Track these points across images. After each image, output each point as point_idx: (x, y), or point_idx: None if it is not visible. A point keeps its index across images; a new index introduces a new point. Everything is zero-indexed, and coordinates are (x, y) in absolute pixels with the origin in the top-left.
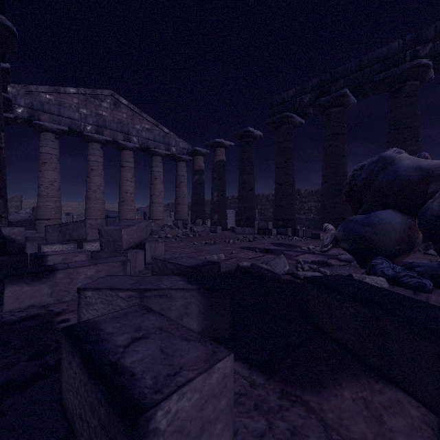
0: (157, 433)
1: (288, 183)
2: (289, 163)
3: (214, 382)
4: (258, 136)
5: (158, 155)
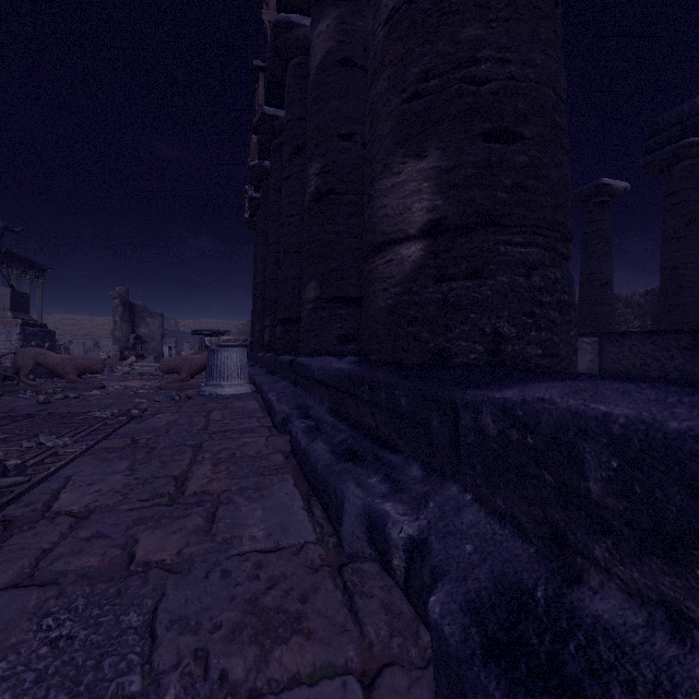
0: None
1: (691, 266)
2: (695, 229)
3: None
4: (620, 190)
5: None
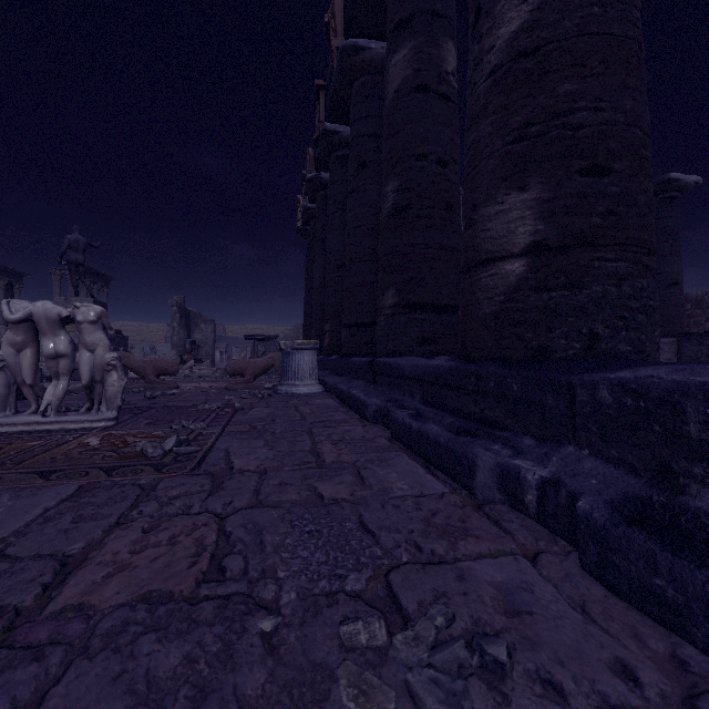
0: None
1: None
2: None
3: None
4: (690, 185)
5: None
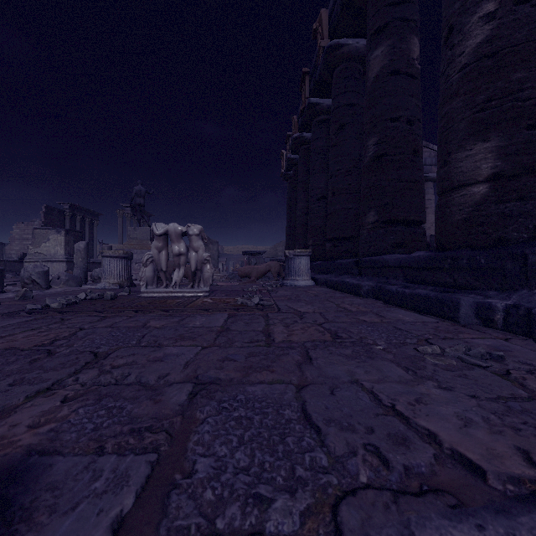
0: None
1: None
2: None
3: None
4: None
5: (429, 180)
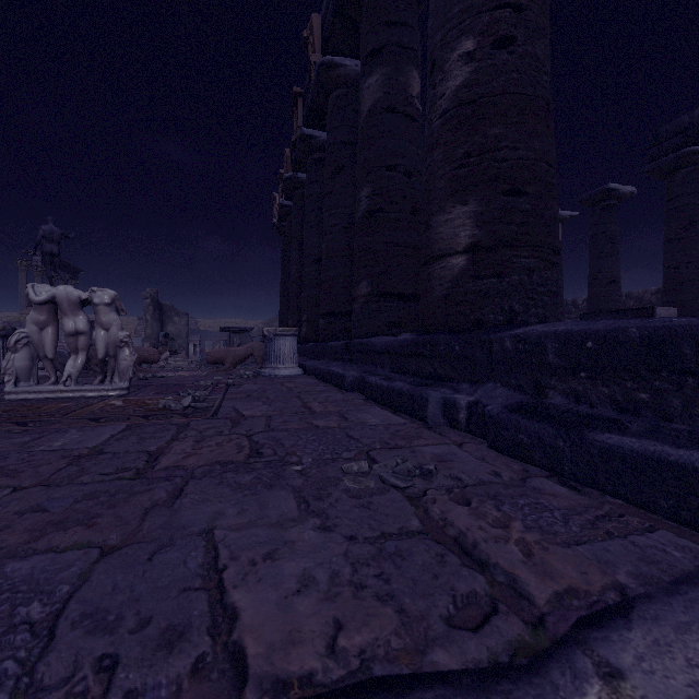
0: (656, 314)
1: (692, 264)
2: (695, 231)
3: (670, 313)
4: (626, 194)
5: None
